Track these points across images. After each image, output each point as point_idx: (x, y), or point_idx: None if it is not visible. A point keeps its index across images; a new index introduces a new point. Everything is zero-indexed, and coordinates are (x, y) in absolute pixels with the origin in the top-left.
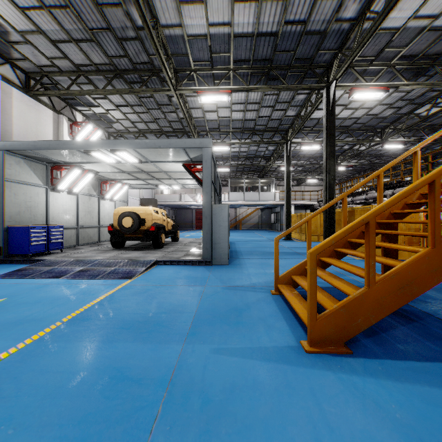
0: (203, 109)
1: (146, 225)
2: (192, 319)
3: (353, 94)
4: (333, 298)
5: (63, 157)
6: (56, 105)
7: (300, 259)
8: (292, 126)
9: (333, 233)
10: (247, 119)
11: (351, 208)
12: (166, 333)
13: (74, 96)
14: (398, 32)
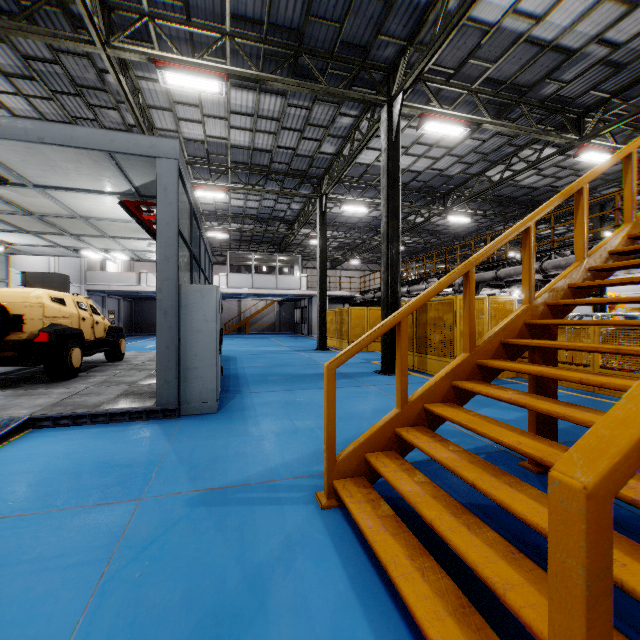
0: (175, 113)
1: (26, 330)
2: None
3: (425, 124)
4: (527, 564)
5: None
6: None
7: (351, 387)
8: (329, 172)
9: None
10: (258, 149)
11: None
12: None
13: None
14: (491, 32)
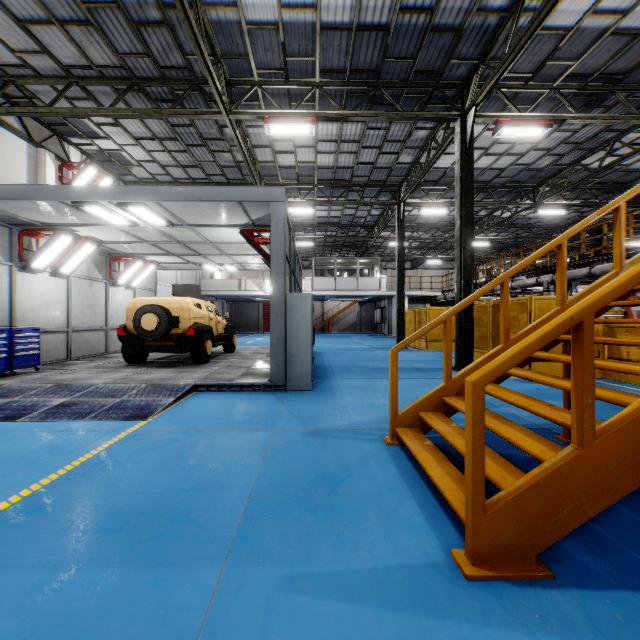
0: (273, 148)
1: (180, 327)
2: (245, 503)
3: (501, 130)
4: (501, 459)
5: (39, 215)
6: (34, 133)
7: (423, 379)
8: (407, 179)
9: (471, 338)
10: (341, 167)
11: (497, 301)
12: (192, 539)
13: (64, 119)
14: (569, 34)
